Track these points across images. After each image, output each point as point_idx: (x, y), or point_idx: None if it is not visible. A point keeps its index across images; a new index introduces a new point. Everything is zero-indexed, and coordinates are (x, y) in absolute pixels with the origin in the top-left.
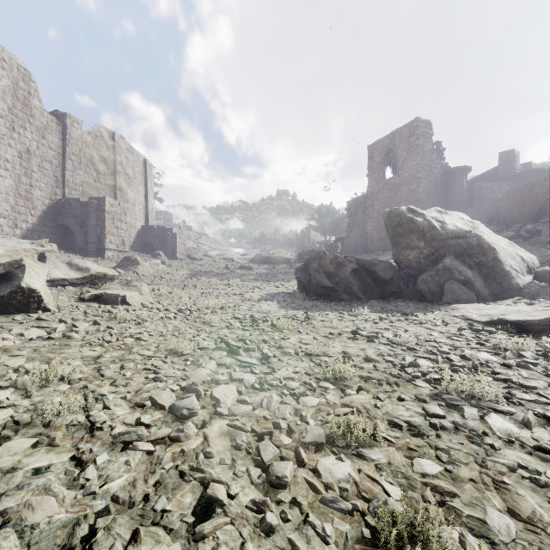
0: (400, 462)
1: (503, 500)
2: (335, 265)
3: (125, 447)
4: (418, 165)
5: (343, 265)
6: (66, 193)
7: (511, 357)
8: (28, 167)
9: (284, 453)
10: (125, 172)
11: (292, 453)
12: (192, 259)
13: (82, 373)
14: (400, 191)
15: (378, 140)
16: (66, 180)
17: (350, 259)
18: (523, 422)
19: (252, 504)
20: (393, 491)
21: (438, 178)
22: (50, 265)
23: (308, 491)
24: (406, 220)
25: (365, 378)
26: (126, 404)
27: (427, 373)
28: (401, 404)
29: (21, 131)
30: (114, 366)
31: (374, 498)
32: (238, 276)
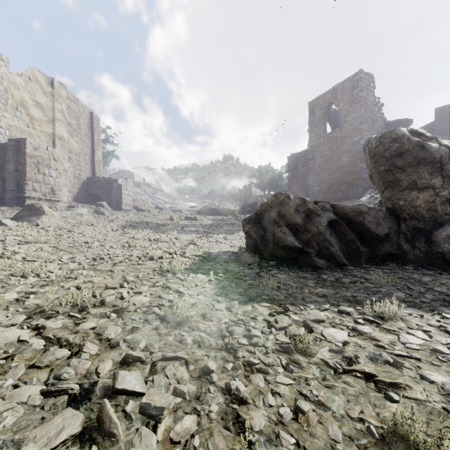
0: None
1: None
2: (303, 213)
3: None
4: (362, 117)
5: (315, 215)
6: None
7: None
8: None
9: None
10: (67, 121)
11: None
12: (140, 211)
13: None
14: (343, 143)
15: (319, 96)
16: None
17: (323, 205)
18: None
19: None
20: None
21: (380, 131)
22: None
23: None
24: (412, 146)
25: None
26: None
27: None
28: None
29: None
30: None
31: None
32: (180, 227)
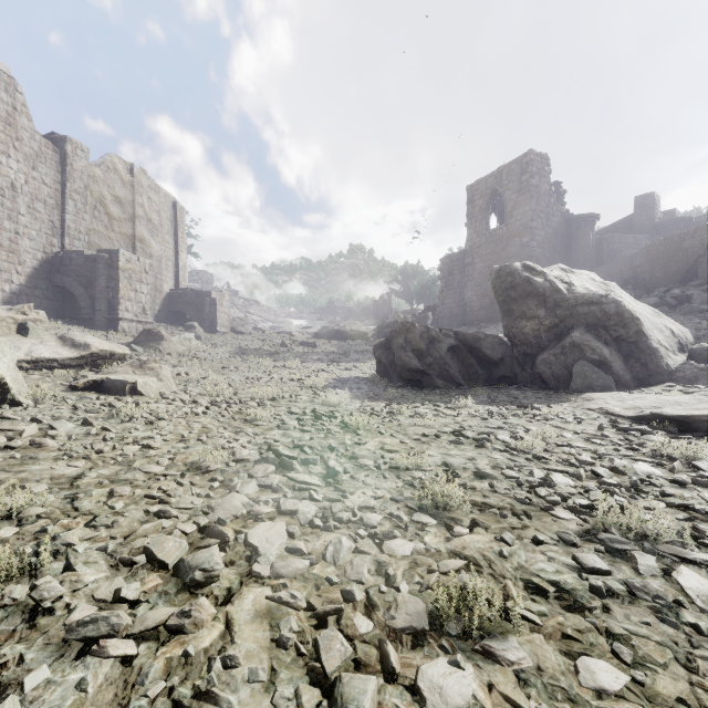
0: (555, 666)
1: None
2: (427, 340)
3: (86, 649)
4: (532, 211)
5: (437, 341)
6: (66, 244)
7: (681, 469)
8: (13, 208)
9: (360, 652)
10: (147, 217)
11: (374, 651)
12: (238, 334)
13: (44, 506)
14: (509, 245)
15: (480, 179)
16: (66, 227)
17: (446, 332)
18: None
19: None
20: None
21: (558, 228)
22: (33, 339)
23: None
24: (522, 280)
25: (480, 505)
26: (105, 560)
27: (569, 496)
28: (539, 550)
29: (3, 159)
30: (100, 492)
31: None
32: (298, 355)
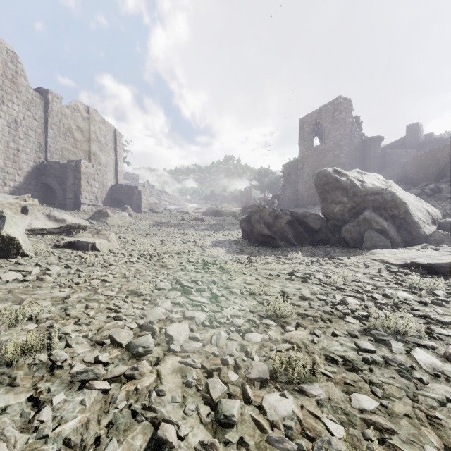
0: (338, 398)
1: (438, 436)
2: (273, 217)
3: (82, 385)
4: (341, 135)
5: (280, 217)
6: (48, 157)
7: (426, 295)
8: (16, 134)
9: (231, 389)
10: (98, 139)
11: (239, 389)
12: (154, 212)
13: (50, 313)
14: (326, 156)
15: (308, 114)
16: (48, 146)
17: (285, 212)
18: (445, 356)
19: (200, 447)
20: (335, 430)
21: (357, 146)
22: (31, 216)
23: (254, 430)
24: (332, 179)
25: (302, 315)
26: (87, 342)
27: (355, 310)
28: (335, 339)
29: (10, 104)
30: (80, 306)
31: (317, 437)
32: (192, 226)
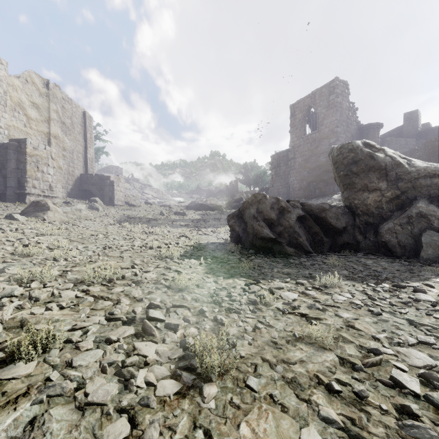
0: None
1: None
2: (277, 210)
3: None
4: (337, 121)
5: (287, 211)
6: None
7: None
8: None
9: None
10: (61, 121)
11: None
12: (131, 206)
13: None
14: (320, 144)
15: (300, 100)
16: None
17: (294, 203)
18: None
19: None
20: None
21: (354, 133)
22: None
23: None
24: (364, 155)
25: None
26: None
27: None
28: None
29: None
30: None
31: None
32: (170, 222)
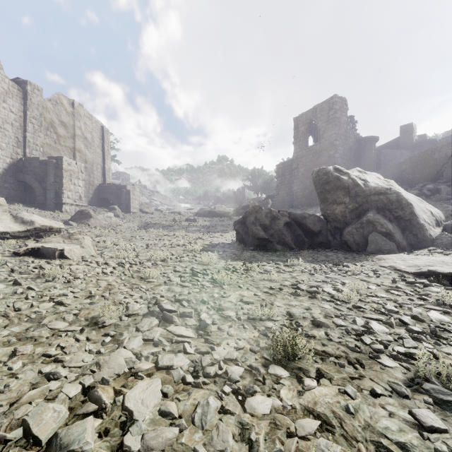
0: None
1: None
2: (270, 218)
3: None
4: (336, 134)
5: (277, 219)
6: (27, 153)
7: None
8: None
9: None
10: (83, 136)
11: None
12: (145, 213)
13: None
14: (321, 156)
15: (302, 113)
16: (27, 141)
17: (283, 213)
18: None
19: None
20: None
21: (352, 145)
22: None
23: None
24: (333, 178)
25: (321, 354)
26: None
27: (388, 343)
28: (378, 403)
29: None
30: (5, 351)
31: None
32: (184, 227)
